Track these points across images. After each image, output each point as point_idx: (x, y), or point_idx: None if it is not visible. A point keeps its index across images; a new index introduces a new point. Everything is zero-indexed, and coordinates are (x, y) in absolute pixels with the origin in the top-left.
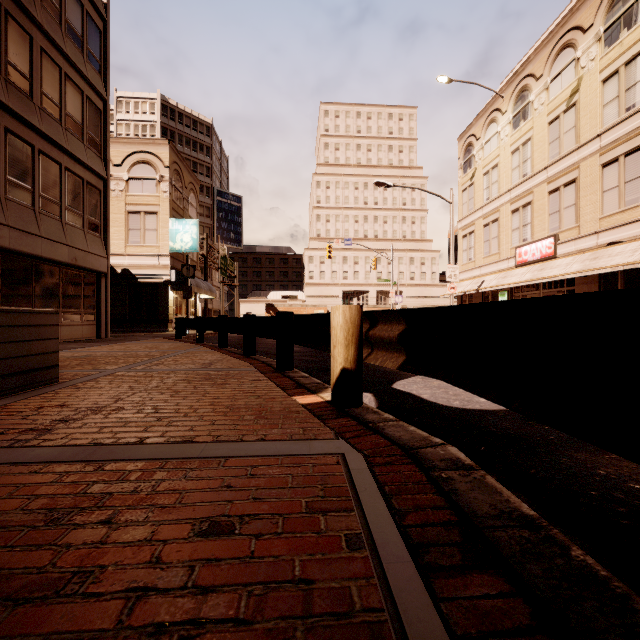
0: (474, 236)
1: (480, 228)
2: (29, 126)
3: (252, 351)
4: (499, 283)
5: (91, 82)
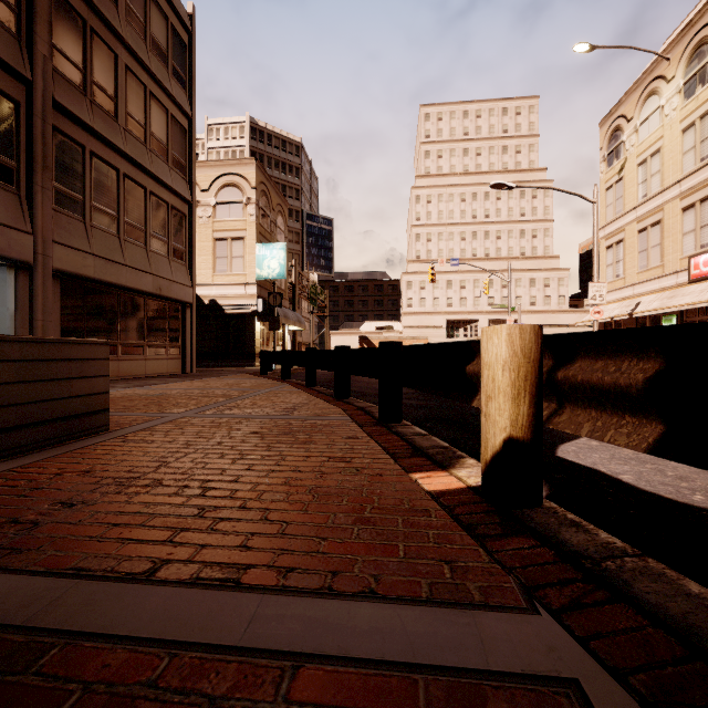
0: (623, 246)
1: (633, 235)
2: (114, 149)
3: (345, 392)
4: (664, 305)
5: (176, 99)
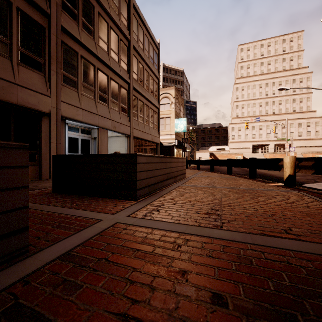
0: None
1: None
2: (143, 96)
3: (231, 172)
4: None
5: (155, 74)
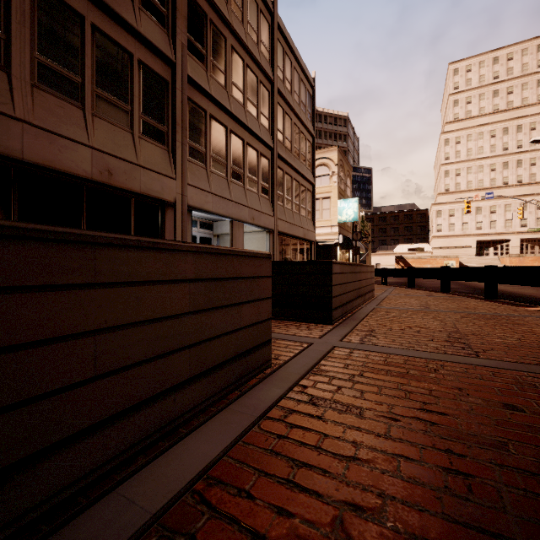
0: None
1: None
2: (291, 167)
3: (447, 289)
4: None
5: (309, 130)
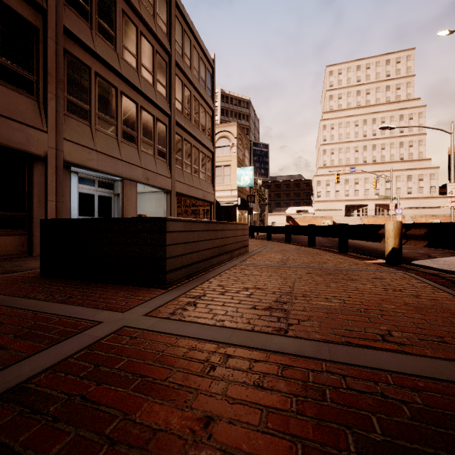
0: None
1: None
2: (190, 135)
3: (313, 244)
4: None
5: (209, 104)
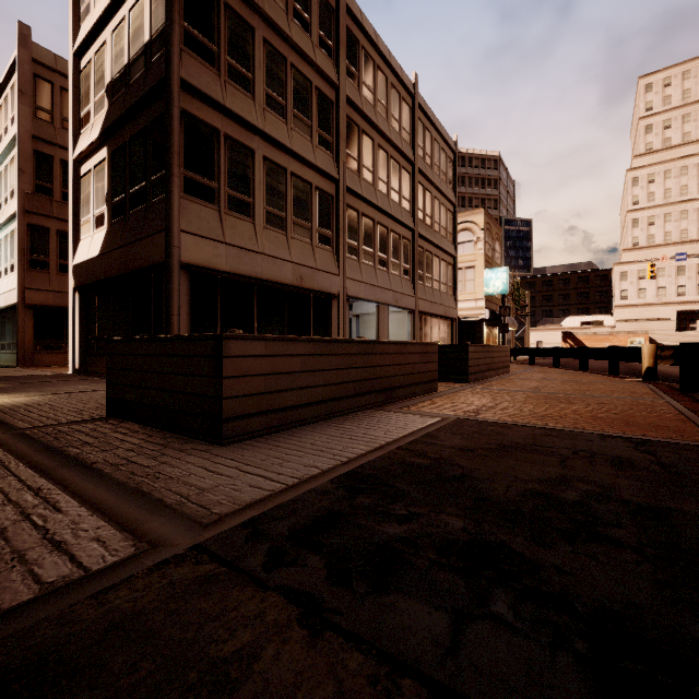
0: None
1: None
2: (431, 243)
3: (585, 368)
4: None
5: (450, 199)
